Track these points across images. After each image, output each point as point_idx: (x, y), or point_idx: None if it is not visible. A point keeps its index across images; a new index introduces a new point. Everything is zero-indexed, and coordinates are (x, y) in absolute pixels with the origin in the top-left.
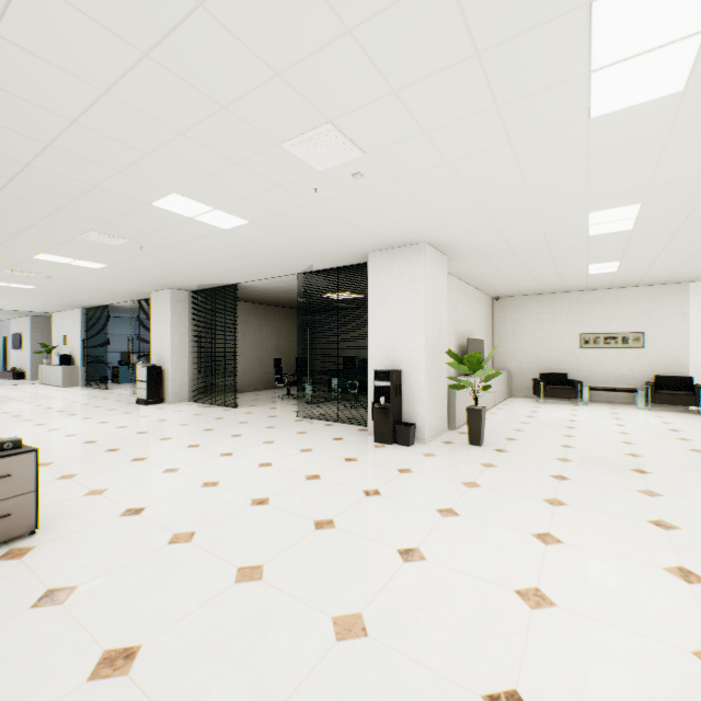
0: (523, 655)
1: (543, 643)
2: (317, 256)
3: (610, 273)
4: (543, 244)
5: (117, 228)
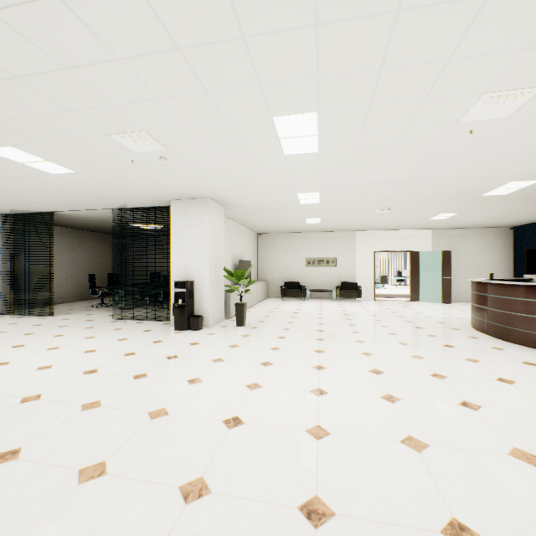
0: (243, 405)
1: (253, 400)
2: (130, 199)
3: (318, 223)
4: (279, 206)
5: None
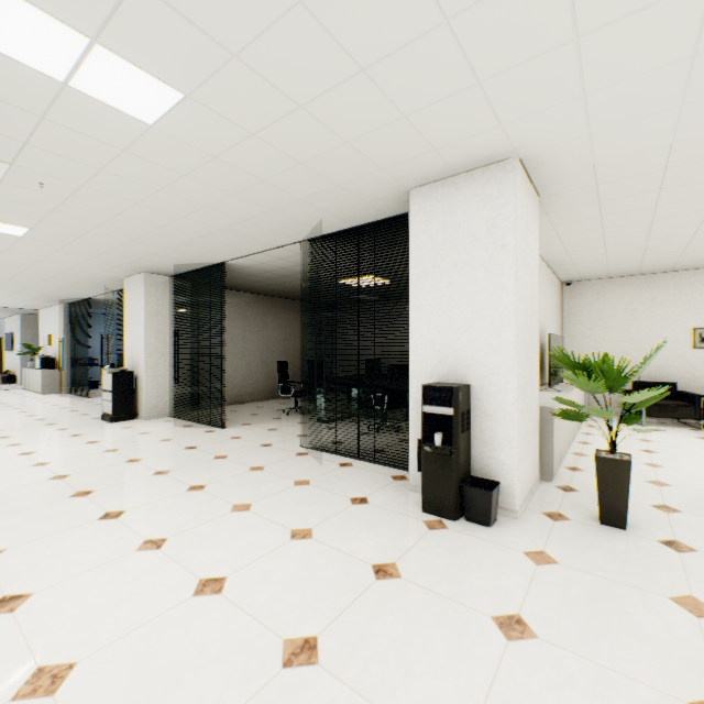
0: None
1: None
2: (325, 202)
3: None
4: None
5: None
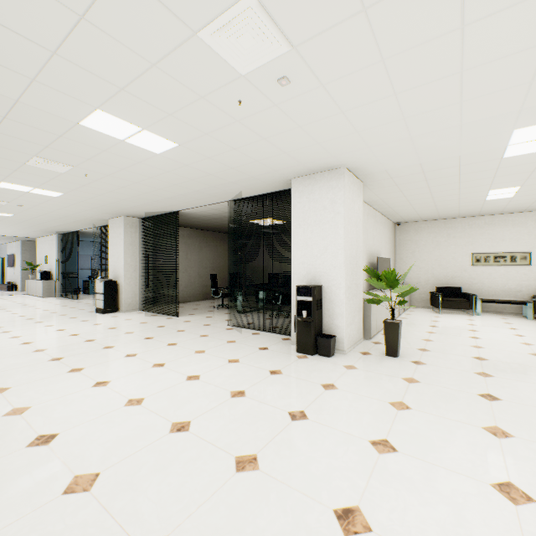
0: None
1: None
2: (244, 183)
3: (506, 198)
4: (455, 168)
5: (57, 153)
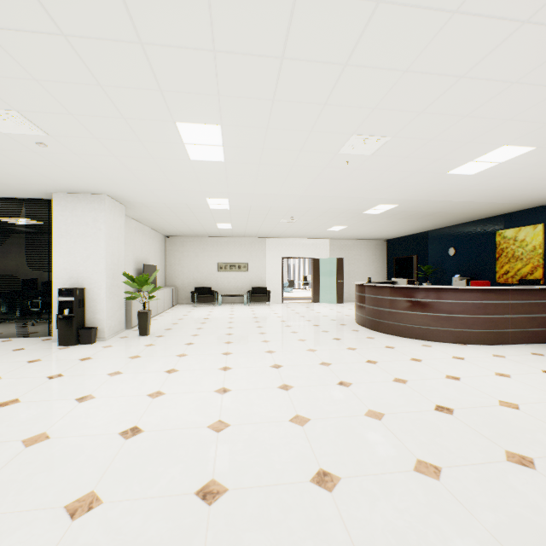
0: (143, 414)
1: (155, 408)
2: None
3: (229, 229)
4: (188, 209)
5: None
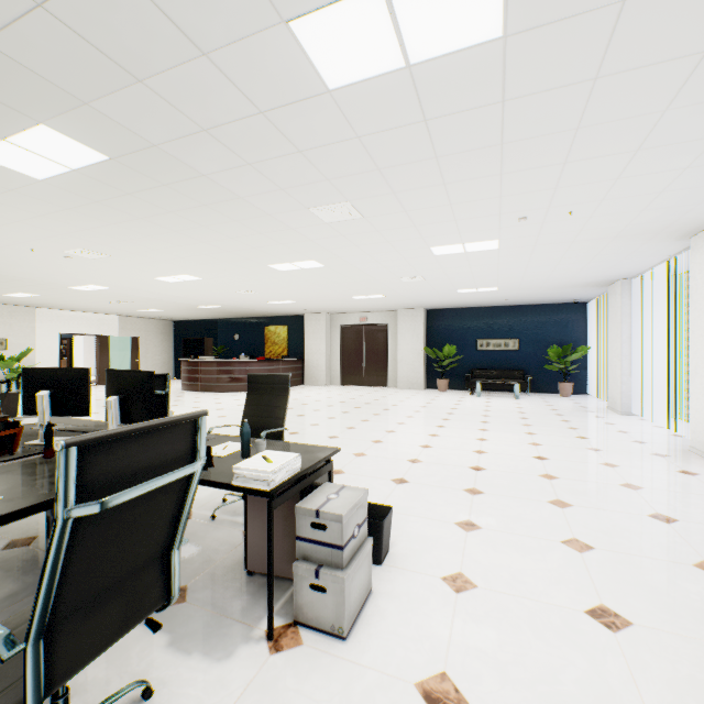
0: None
1: None
2: None
3: (17, 297)
4: (38, 284)
5: None
